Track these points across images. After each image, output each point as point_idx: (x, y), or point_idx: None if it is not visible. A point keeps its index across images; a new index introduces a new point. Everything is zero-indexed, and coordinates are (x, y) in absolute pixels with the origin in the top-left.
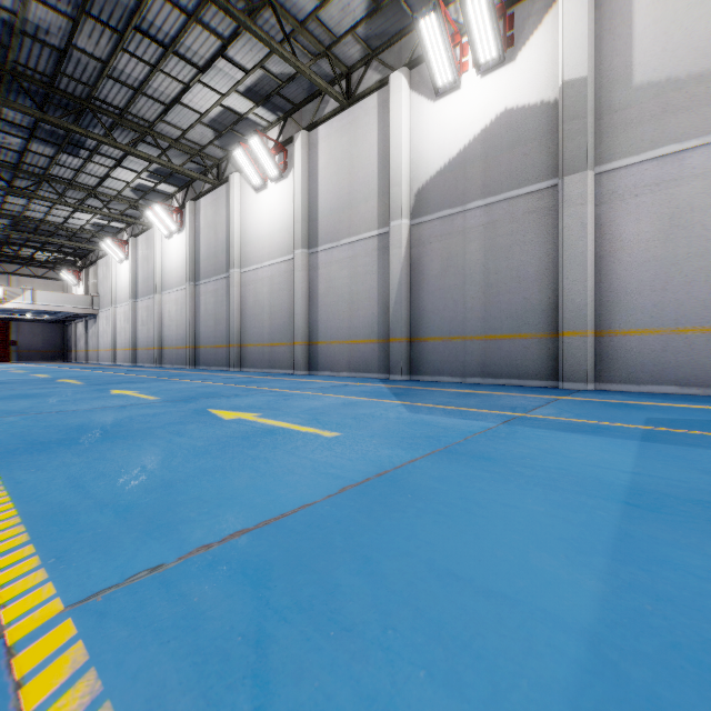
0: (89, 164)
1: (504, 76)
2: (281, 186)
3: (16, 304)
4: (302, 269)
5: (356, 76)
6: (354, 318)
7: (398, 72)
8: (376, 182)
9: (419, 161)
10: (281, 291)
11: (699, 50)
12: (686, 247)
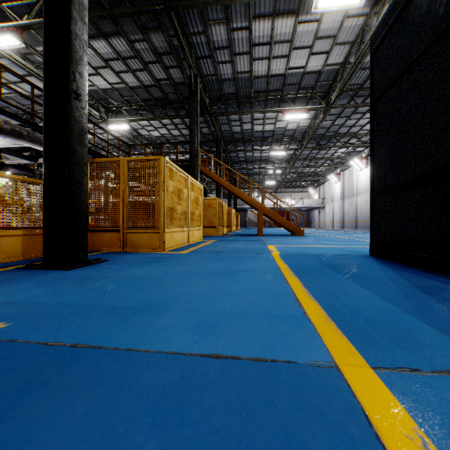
0: (329, 151)
1: None
2: None
3: (297, 205)
4: None
5: None
6: None
7: None
8: None
9: None
10: None
11: None
12: None
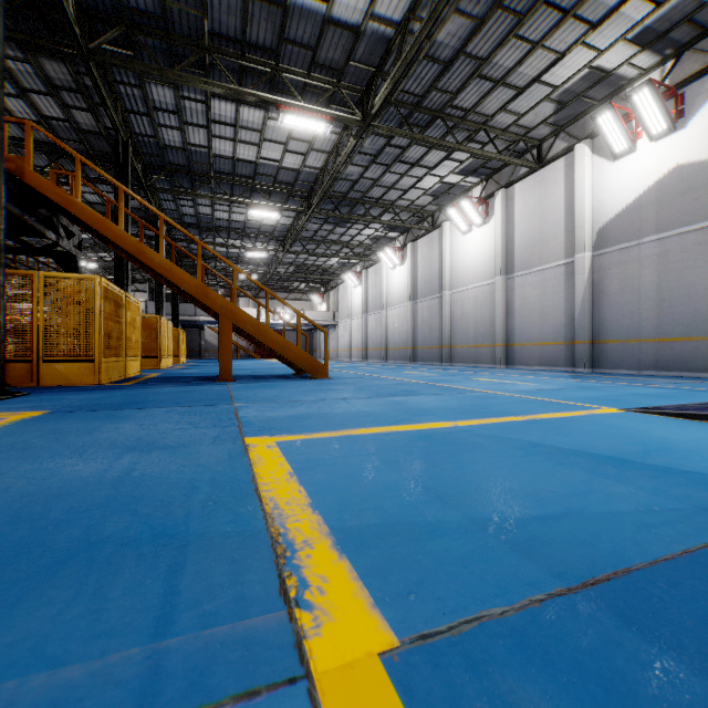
0: (349, 230)
1: (675, 140)
2: (483, 229)
3: (295, 321)
4: (501, 290)
5: (545, 145)
6: (545, 326)
7: (581, 144)
8: (562, 224)
9: (600, 207)
10: (483, 307)
11: None
12: None
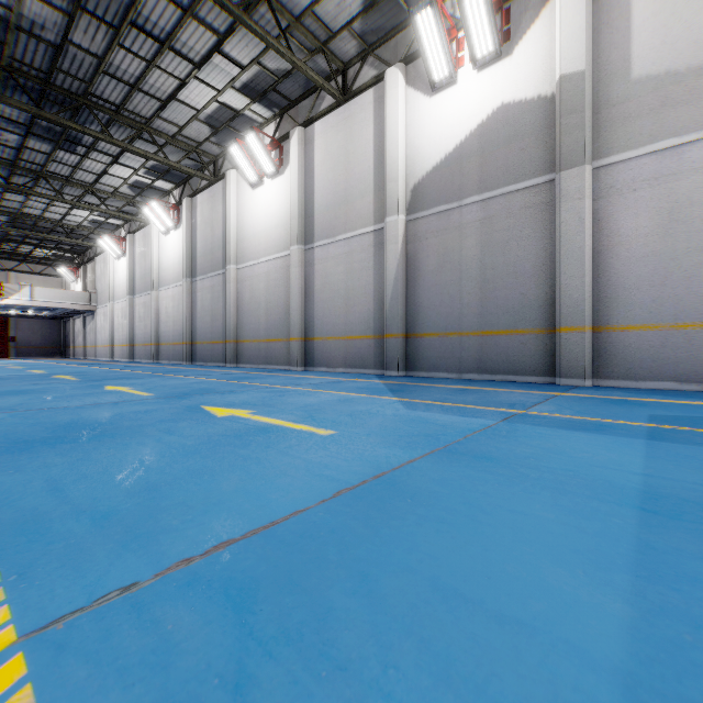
0: (86, 161)
1: (501, 70)
2: (277, 182)
3: (14, 301)
4: (298, 265)
5: (352, 71)
6: (350, 314)
7: (394, 68)
8: (372, 178)
9: (415, 157)
10: (277, 287)
11: (698, 43)
12: (685, 241)
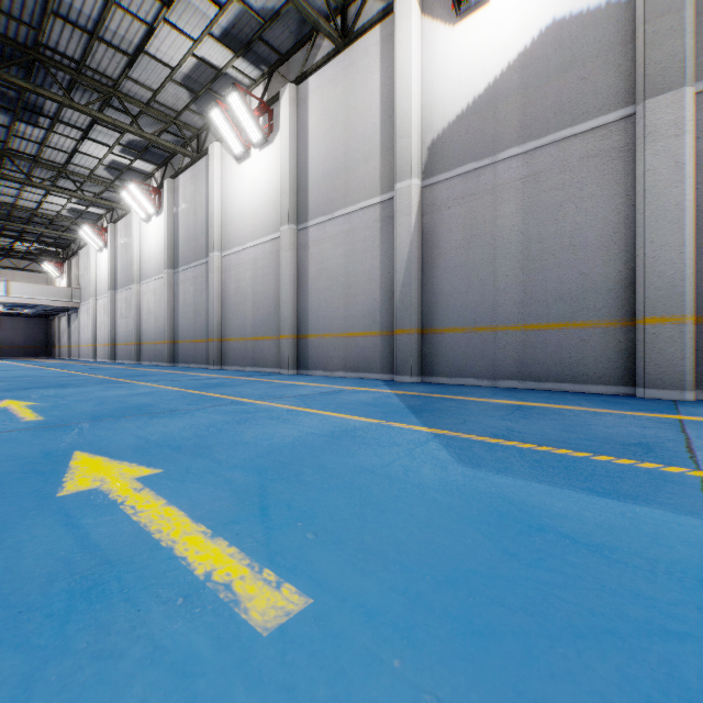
0: (53, 136)
1: None
2: (266, 152)
3: None
4: (289, 248)
5: (353, 10)
6: (352, 305)
7: None
8: (378, 137)
9: (433, 105)
10: (266, 276)
11: None
12: None
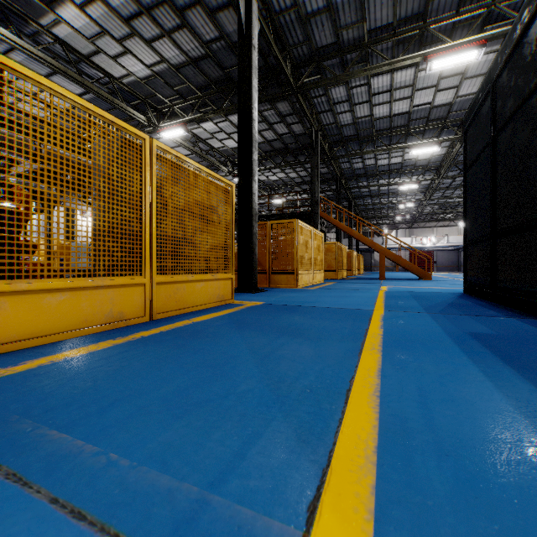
0: None
1: None
2: None
3: (439, 244)
4: None
5: None
6: None
7: None
8: None
9: None
10: None
11: None
12: None
